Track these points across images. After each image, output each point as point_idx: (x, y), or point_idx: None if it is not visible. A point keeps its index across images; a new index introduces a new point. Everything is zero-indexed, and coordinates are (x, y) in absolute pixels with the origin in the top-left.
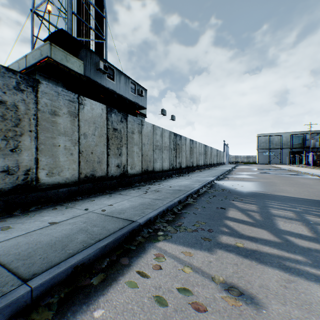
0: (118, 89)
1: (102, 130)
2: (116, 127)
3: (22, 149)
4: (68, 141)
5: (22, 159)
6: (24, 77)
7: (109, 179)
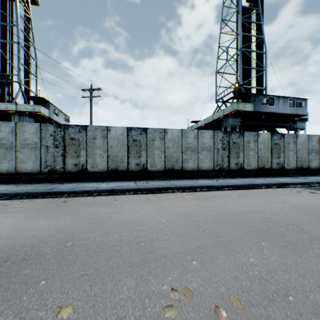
0: (276, 110)
1: (268, 145)
2: (276, 142)
3: (239, 157)
4: (253, 152)
5: (239, 160)
6: (240, 133)
7: (272, 170)
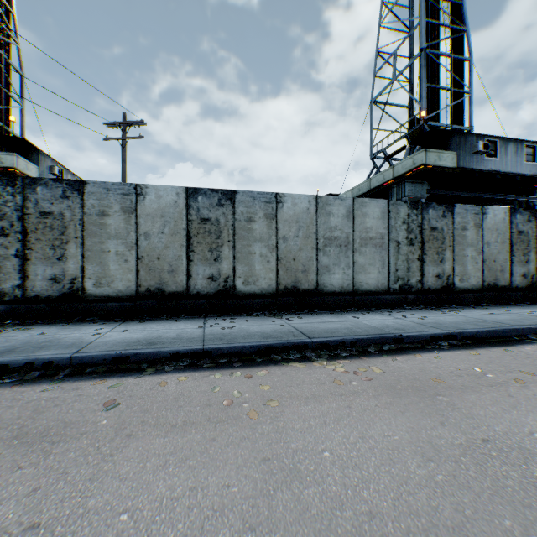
0: (502, 166)
1: (503, 235)
2: (520, 229)
3: (444, 260)
4: (472, 251)
5: (444, 268)
6: (445, 206)
7: (512, 290)
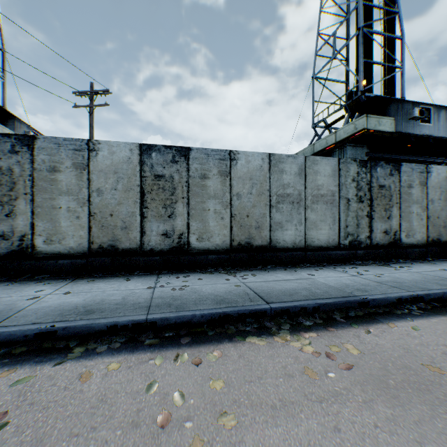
0: (434, 131)
1: (446, 193)
2: None
3: (391, 217)
4: (418, 208)
5: (391, 224)
6: (392, 165)
7: None
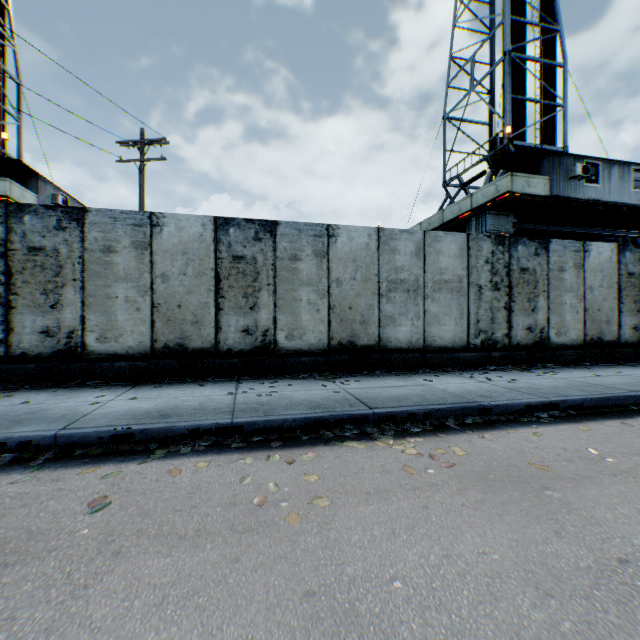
0: (604, 195)
1: (610, 278)
2: (631, 271)
3: (537, 309)
4: (572, 297)
5: (537, 318)
6: (538, 242)
7: (620, 346)
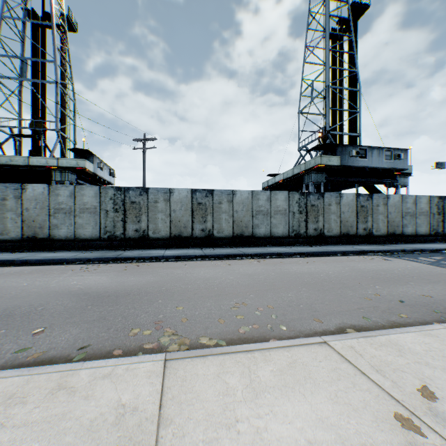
0: (369, 164)
1: (352, 208)
2: (363, 205)
3: (319, 221)
4: (335, 216)
5: (319, 225)
6: (319, 194)
7: (357, 237)
